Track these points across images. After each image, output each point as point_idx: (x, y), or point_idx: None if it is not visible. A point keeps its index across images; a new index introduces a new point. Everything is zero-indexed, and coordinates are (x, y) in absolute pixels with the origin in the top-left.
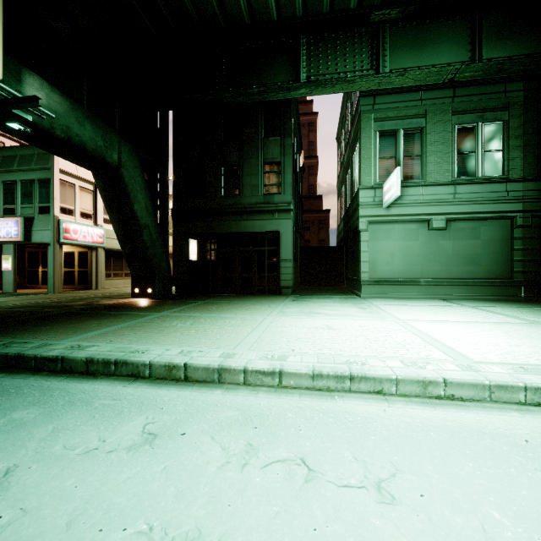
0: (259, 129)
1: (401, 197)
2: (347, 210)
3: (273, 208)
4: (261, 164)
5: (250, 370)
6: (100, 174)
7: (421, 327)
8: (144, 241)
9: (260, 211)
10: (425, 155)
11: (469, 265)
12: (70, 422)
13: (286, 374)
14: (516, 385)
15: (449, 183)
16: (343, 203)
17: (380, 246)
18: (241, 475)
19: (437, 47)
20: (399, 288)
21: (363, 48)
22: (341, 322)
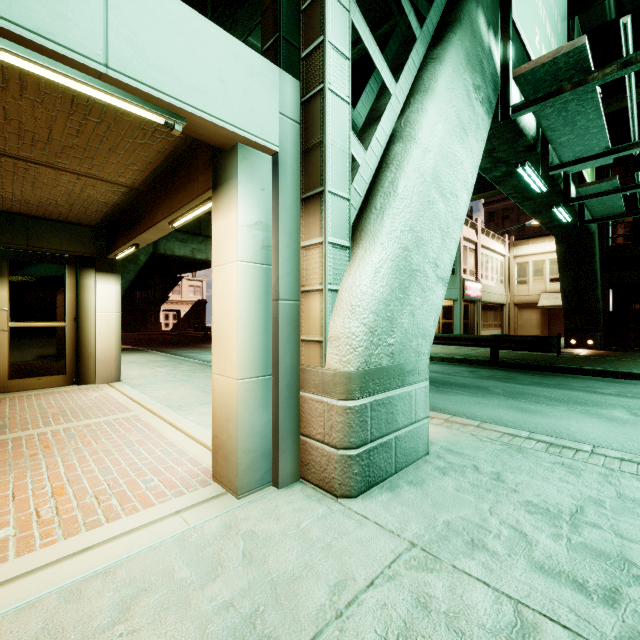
0: None
1: None
2: None
3: None
4: None
5: None
6: (565, 240)
7: None
8: (595, 295)
9: None
10: None
11: None
12: None
13: None
14: None
15: None
16: None
17: None
18: None
19: None
20: None
21: None
22: None
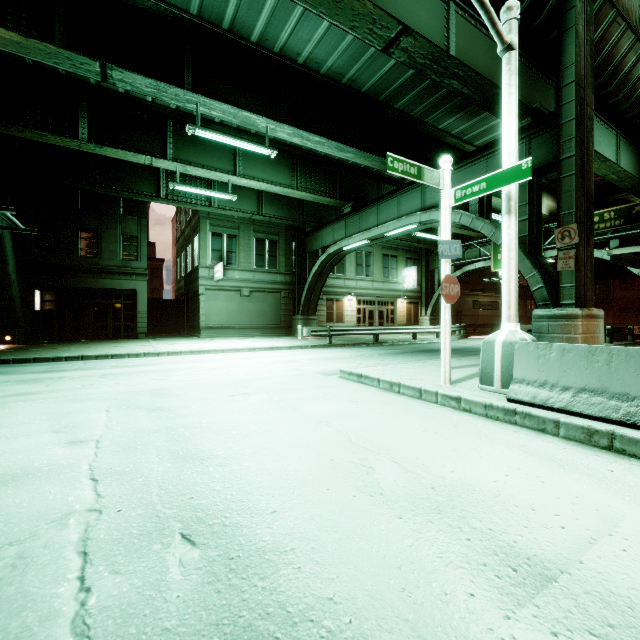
0: (117, 207)
1: (225, 275)
2: (188, 274)
3: (131, 271)
4: (120, 235)
5: (170, 352)
6: None
7: (228, 343)
8: (10, 294)
9: (119, 273)
10: (239, 252)
11: (261, 317)
12: (130, 360)
13: (183, 352)
14: (245, 349)
15: (251, 270)
16: (184, 265)
17: (213, 304)
18: (185, 358)
19: (242, 200)
20: (224, 331)
21: (203, 187)
22: (194, 344)
